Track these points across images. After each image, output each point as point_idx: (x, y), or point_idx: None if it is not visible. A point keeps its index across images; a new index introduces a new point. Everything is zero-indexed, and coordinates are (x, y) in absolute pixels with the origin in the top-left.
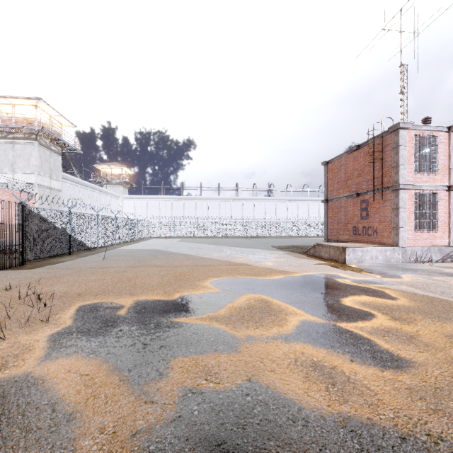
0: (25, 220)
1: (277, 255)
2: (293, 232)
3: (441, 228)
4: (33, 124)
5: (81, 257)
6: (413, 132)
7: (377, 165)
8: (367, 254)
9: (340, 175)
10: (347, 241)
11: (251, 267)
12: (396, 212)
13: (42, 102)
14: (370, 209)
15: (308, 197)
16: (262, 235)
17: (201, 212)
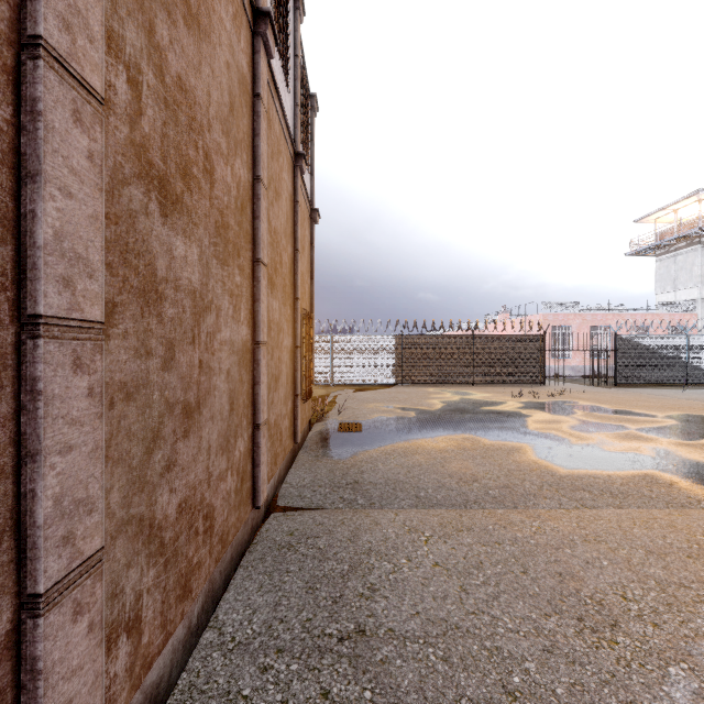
0: (618, 347)
1: None
2: None
3: None
4: (695, 225)
5: (685, 388)
6: None
7: None
8: None
9: None
10: None
11: None
12: None
13: (702, 194)
14: None
15: None
16: None
17: None
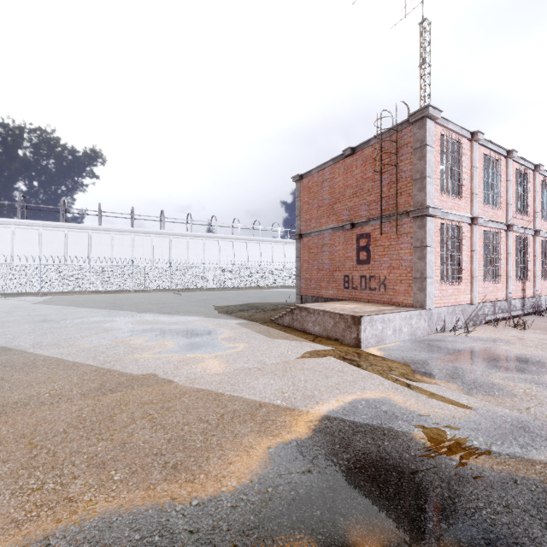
0: None
1: (228, 330)
2: (242, 282)
3: (464, 278)
4: None
5: None
6: (439, 128)
7: (386, 177)
8: (388, 326)
9: (322, 196)
10: (335, 297)
11: (164, 394)
12: (421, 253)
13: None
14: (374, 248)
15: (260, 236)
16: (201, 286)
17: (100, 251)
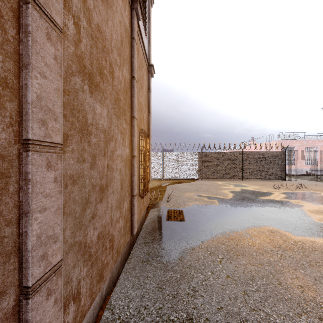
0: None
1: None
2: None
3: None
4: None
5: None
6: None
7: None
8: None
9: None
10: None
11: None
12: None
13: None
14: None
15: None
16: None
17: None
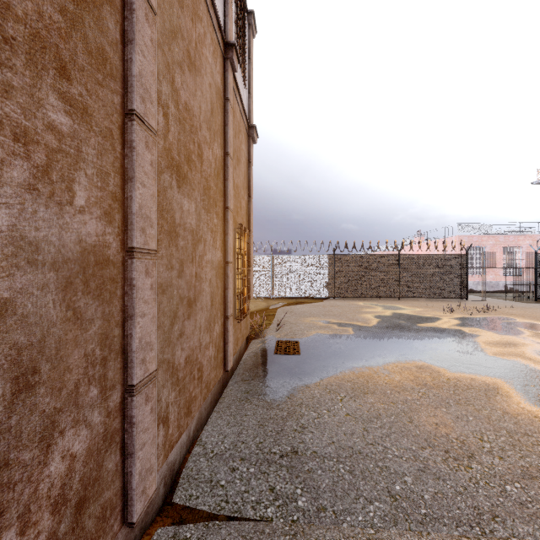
0: (539, 265)
1: None
2: None
3: None
4: None
5: None
6: None
7: None
8: None
9: None
10: None
11: None
12: None
13: None
14: None
15: None
16: None
17: None
